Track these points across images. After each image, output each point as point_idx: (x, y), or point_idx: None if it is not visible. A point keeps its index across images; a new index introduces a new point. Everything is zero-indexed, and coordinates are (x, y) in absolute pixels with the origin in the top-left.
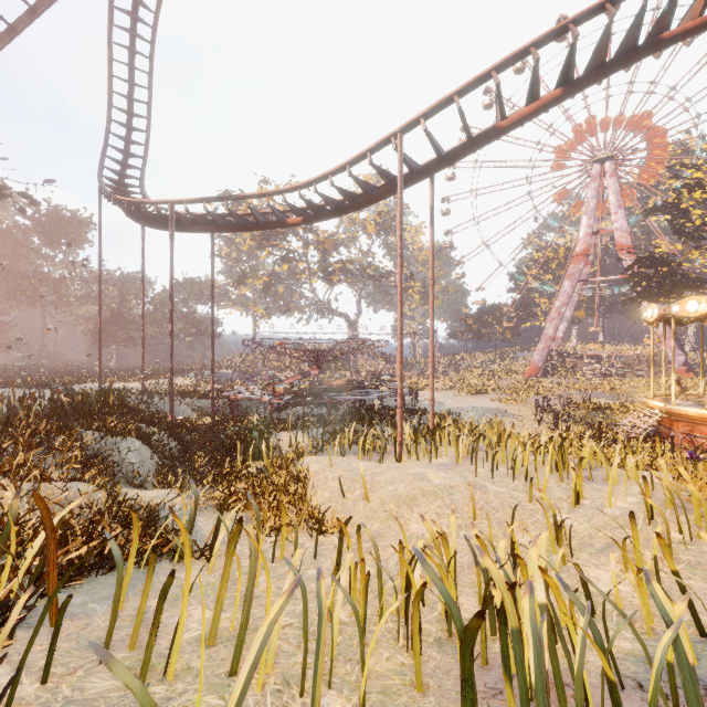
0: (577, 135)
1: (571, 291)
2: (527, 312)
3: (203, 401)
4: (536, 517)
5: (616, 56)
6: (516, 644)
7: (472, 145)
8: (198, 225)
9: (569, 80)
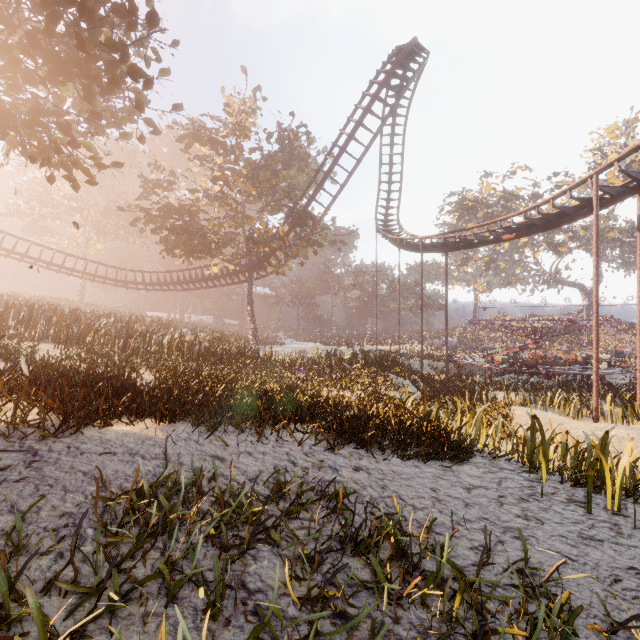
0: None
1: None
2: None
3: (438, 363)
4: None
5: None
6: (563, 446)
7: None
8: (437, 248)
9: None
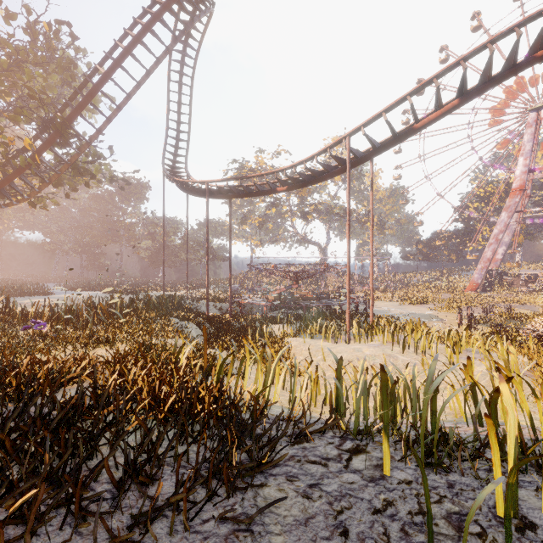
0: (514, 89)
1: (508, 220)
2: (469, 238)
3: (223, 304)
4: (424, 373)
5: (500, 73)
6: (365, 385)
7: (396, 140)
8: (222, 194)
9: (464, 93)
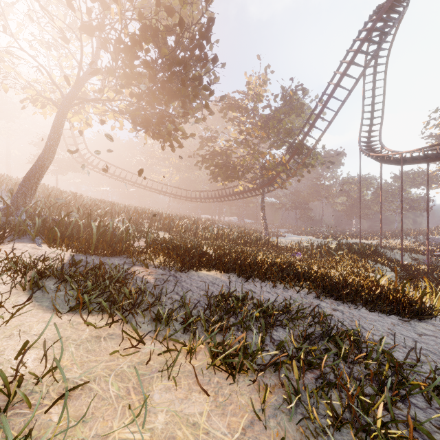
0: None
1: None
2: None
3: (419, 256)
4: None
5: None
6: None
7: None
8: (417, 160)
9: None
